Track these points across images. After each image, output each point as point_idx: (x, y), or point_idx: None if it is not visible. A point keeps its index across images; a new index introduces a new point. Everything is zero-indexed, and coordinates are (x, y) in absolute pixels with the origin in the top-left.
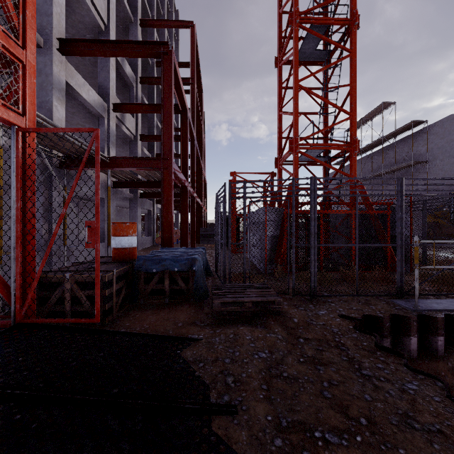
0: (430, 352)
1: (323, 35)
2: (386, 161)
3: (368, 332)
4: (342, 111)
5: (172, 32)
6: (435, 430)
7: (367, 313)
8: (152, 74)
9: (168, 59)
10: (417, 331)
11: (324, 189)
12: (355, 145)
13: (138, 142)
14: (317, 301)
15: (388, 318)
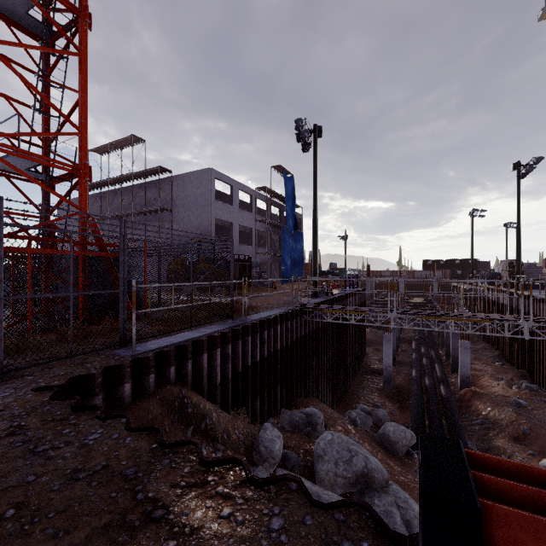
0: (144, 393)
1: (36, 0)
2: (137, 200)
3: (68, 397)
4: (69, 121)
5: None
6: (100, 468)
7: (78, 375)
8: None
9: None
10: (132, 376)
11: (41, 218)
12: (86, 171)
13: None
14: (3, 380)
15: (100, 372)
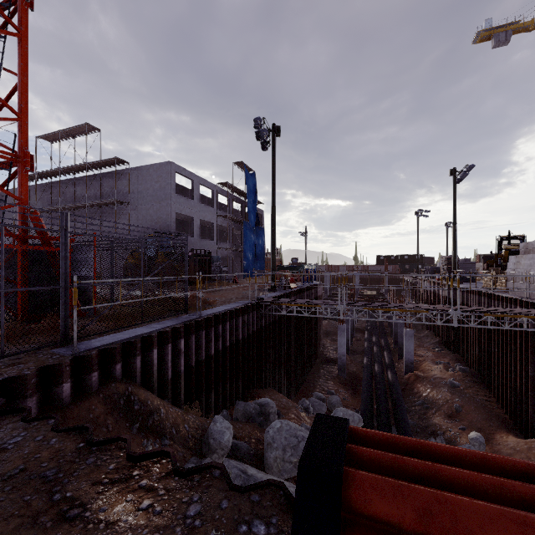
0: (85, 392)
1: None
2: (91, 192)
3: None
4: (6, 106)
5: None
6: (17, 472)
7: (8, 376)
8: None
9: None
10: (72, 376)
11: None
12: (27, 160)
13: None
14: None
15: (34, 372)
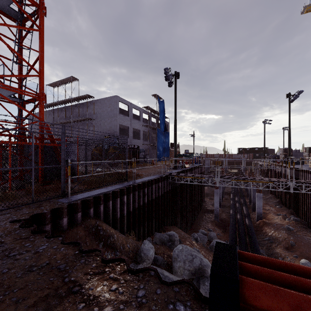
0: (75, 223)
1: None
2: (74, 114)
3: (29, 225)
4: (33, 69)
5: None
6: (45, 264)
7: (36, 213)
8: None
9: None
10: (68, 214)
11: (17, 124)
12: (43, 97)
13: None
14: None
15: (49, 211)
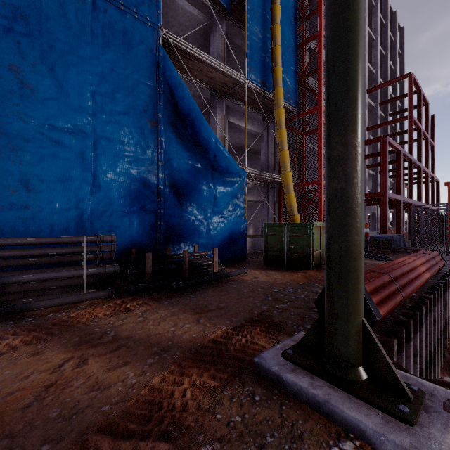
0: None
1: None
2: None
3: None
4: None
5: (396, 57)
6: None
7: None
8: (376, 113)
9: (384, 142)
10: None
11: None
12: None
13: (365, 170)
14: None
15: None
